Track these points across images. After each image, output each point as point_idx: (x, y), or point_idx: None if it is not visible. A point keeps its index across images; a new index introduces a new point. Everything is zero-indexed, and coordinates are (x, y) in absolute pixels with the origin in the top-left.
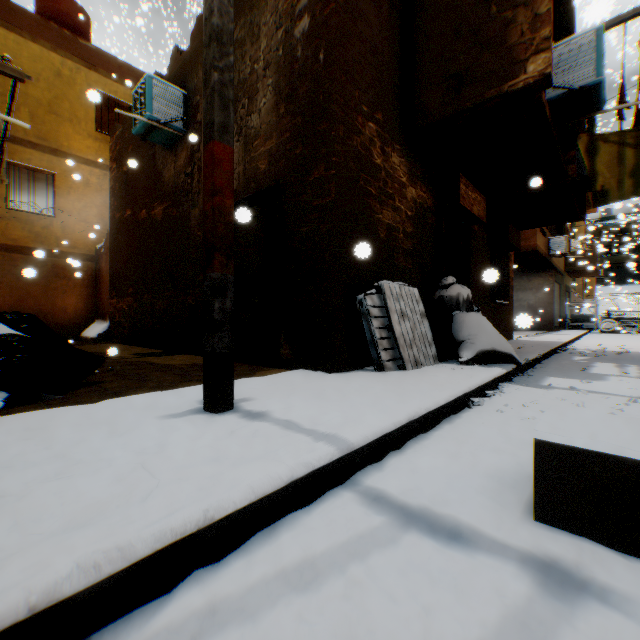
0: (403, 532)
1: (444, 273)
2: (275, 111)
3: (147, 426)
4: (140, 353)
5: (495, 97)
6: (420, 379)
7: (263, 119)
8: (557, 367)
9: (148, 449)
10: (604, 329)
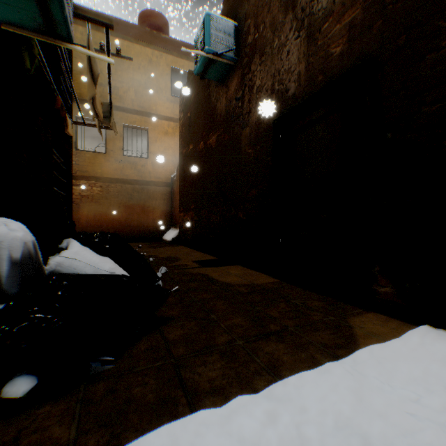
0: None
1: None
2: None
3: None
4: (199, 260)
5: None
6: None
7: None
8: None
9: None
10: None
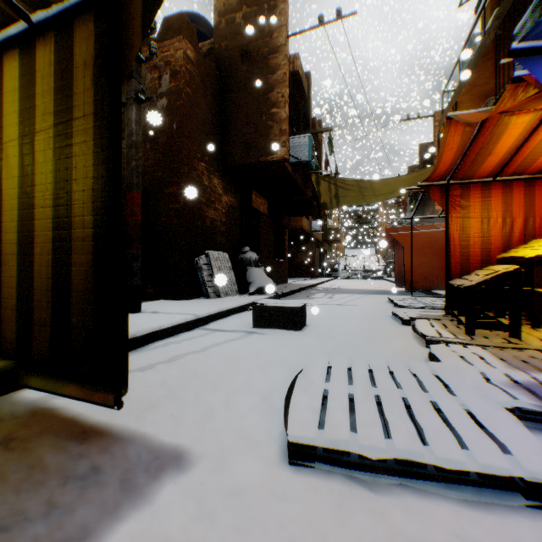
0: (216, 332)
1: (244, 244)
2: (143, 144)
3: None
4: None
5: (265, 161)
6: (227, 300)
7: None
8: (299, 295)
9: None
10: (343, 276)
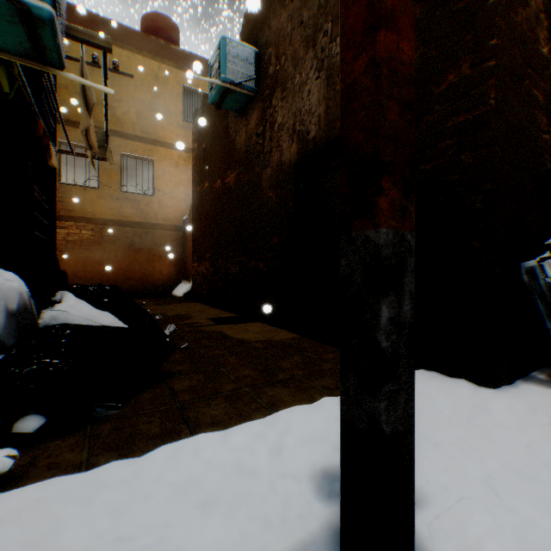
0: None
1: None
2: None
3: None
4: (215, 318)
5: None
6: None
7: None
8: None
9: None
10: None
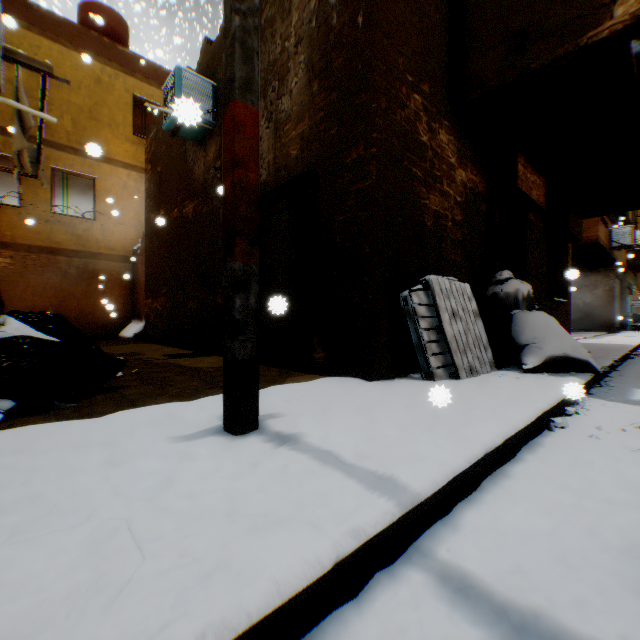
0: None
1: (497, 267)
2: (307, 90)
3: (152, 452)
4: (170, 354)
5: (569, 53)
6: (481, 391)
7: (294, 100)
8: (639, 376)
9: (144, 491)
10: None
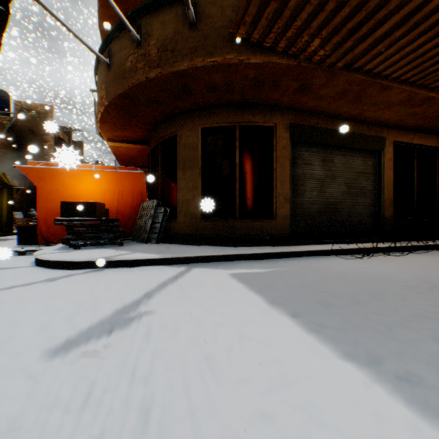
0: None
1: (32, 207)
2: None
3: None
4: None
5: None
6: None
7: None
8: None
9: None
10: None
